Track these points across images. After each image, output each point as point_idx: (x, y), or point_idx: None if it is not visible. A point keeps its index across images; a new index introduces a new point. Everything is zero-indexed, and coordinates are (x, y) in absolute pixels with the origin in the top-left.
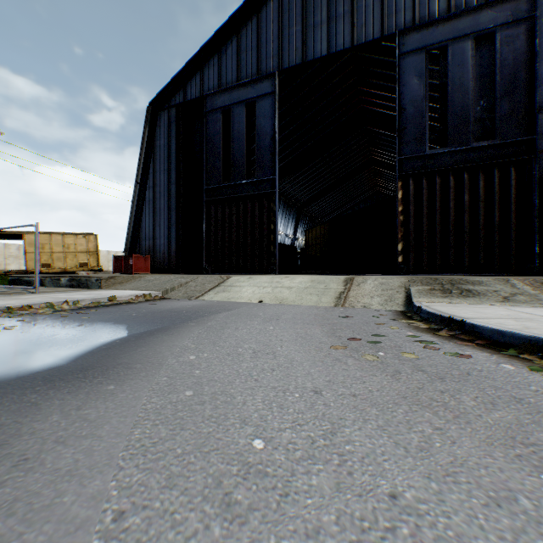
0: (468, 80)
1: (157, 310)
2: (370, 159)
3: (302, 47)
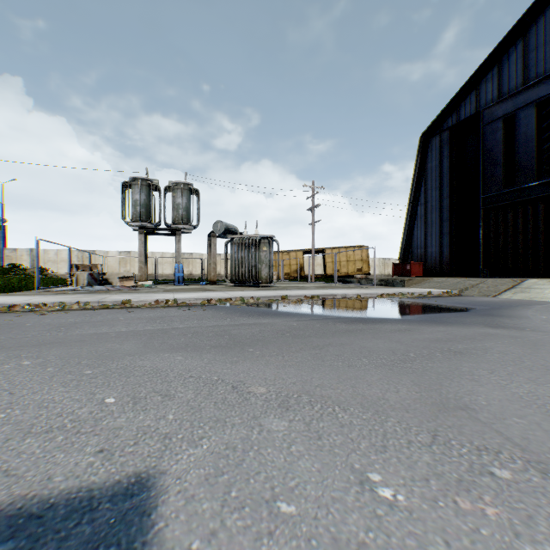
0: None
1: (474, 301)
2: None
3: None
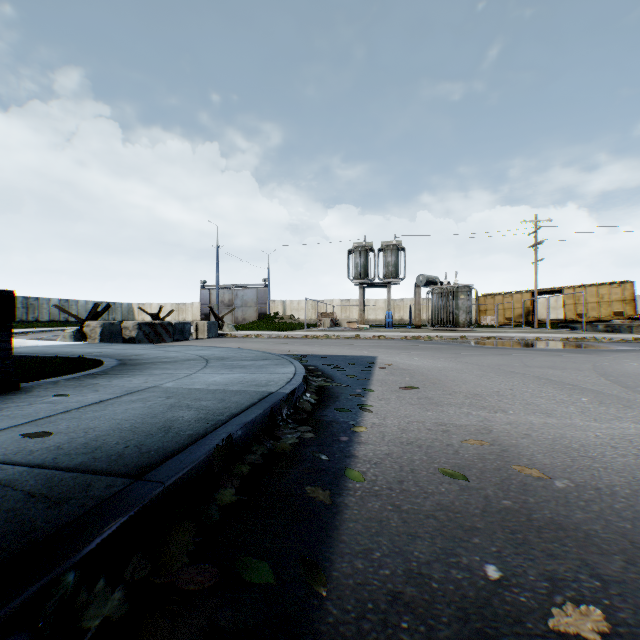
0: None
1: None
2: None
3: None
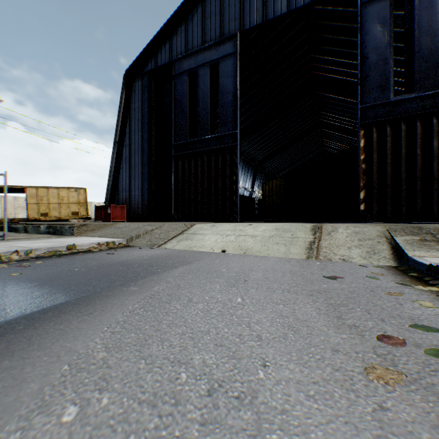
0: (437, 22)
1: (107, 263)
2: (318, 121)
3: (262, 8)
